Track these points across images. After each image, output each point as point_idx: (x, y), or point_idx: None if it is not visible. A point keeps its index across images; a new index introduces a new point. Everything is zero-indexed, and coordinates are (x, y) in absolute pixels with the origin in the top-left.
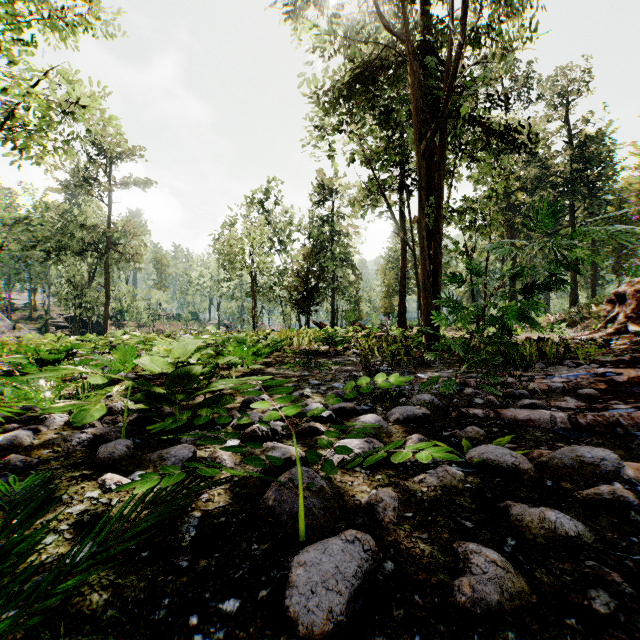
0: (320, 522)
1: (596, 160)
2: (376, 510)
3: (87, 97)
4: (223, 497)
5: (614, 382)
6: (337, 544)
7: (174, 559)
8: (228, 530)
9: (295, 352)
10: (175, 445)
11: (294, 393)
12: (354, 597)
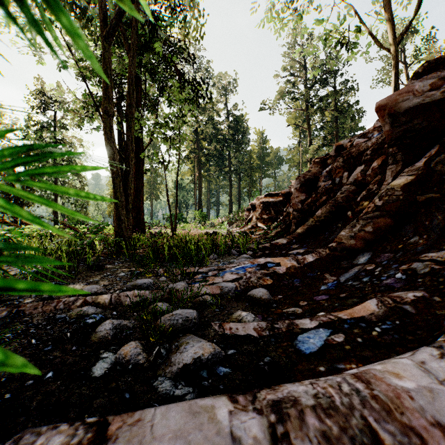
0: None
1: (241, 131)
2: None
3: None
4: None
5: (278, 274)
6: None
7: None
8: None
9: None
10: None
11: None
12: None
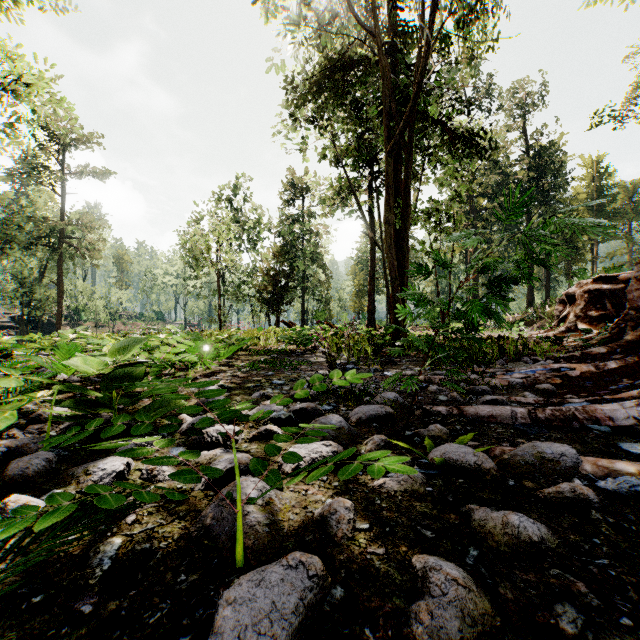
0: (263, 542)
1: (550, 170)
2: (329, 523)
3: (32, 75)
4: (154, 517)
5: (569, 377)
6: (276, 572)
7: (75, 603)
8: (152, 559)
9: (261, 351)
10: (109, 456)
11: (254, 394)
12: (293, 638)
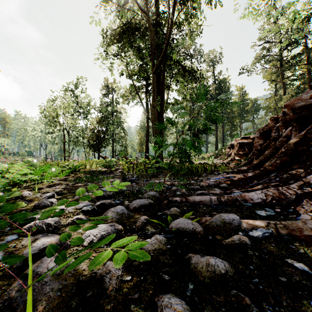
0: (53, 305)
1: (224, 90)
2: (104, 280)
3: None
4: None
5: (233, 180)
6: None
7: None
8: None
9: (86, 172)
10: None
11: (76, 196)
12: None
